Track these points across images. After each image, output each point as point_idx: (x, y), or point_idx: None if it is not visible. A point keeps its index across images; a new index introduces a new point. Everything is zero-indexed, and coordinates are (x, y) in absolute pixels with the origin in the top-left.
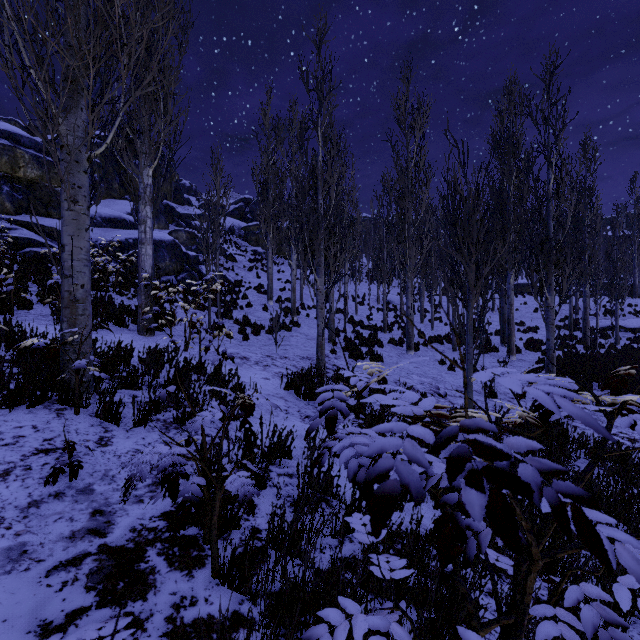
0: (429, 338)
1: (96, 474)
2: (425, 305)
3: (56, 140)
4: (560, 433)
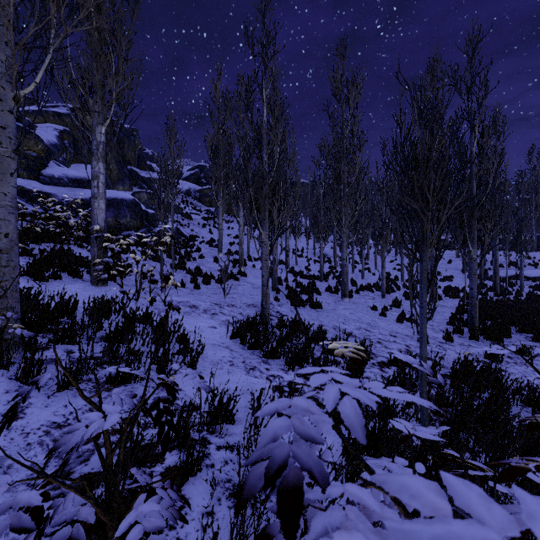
0: (361, 286)
1: None
2: (355, 257)
3: (30, 110)
4: (494, 379)
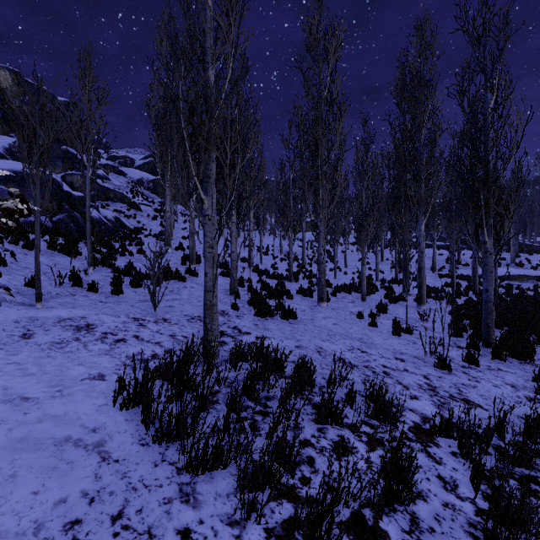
0: (337, 287)
1: None
2: None
3: None
4: None
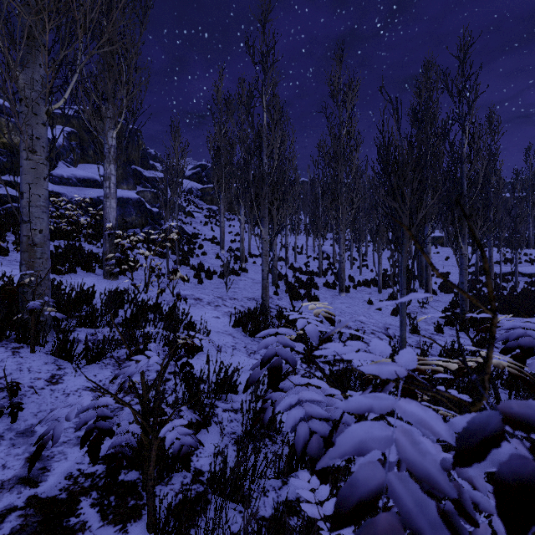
0: (358, 282)
1: (40, 414)
2: (353, 254)
3: None
4: (478, 365)
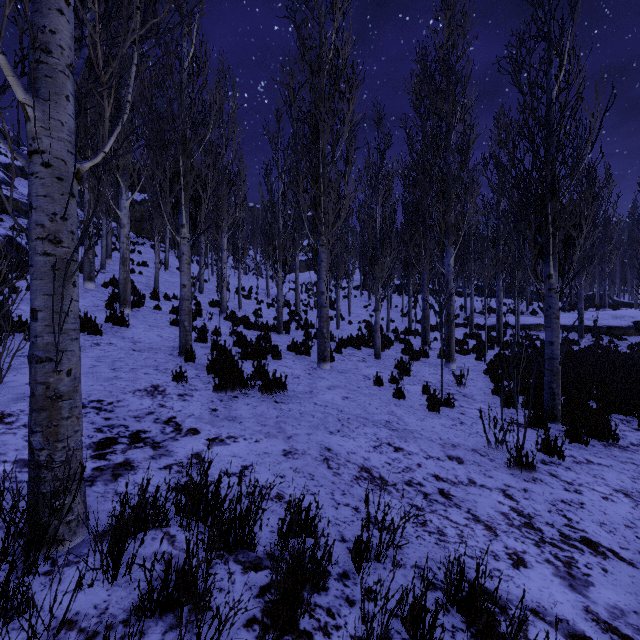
0: (342, 340)
1: None
2: None
3: None
4: None
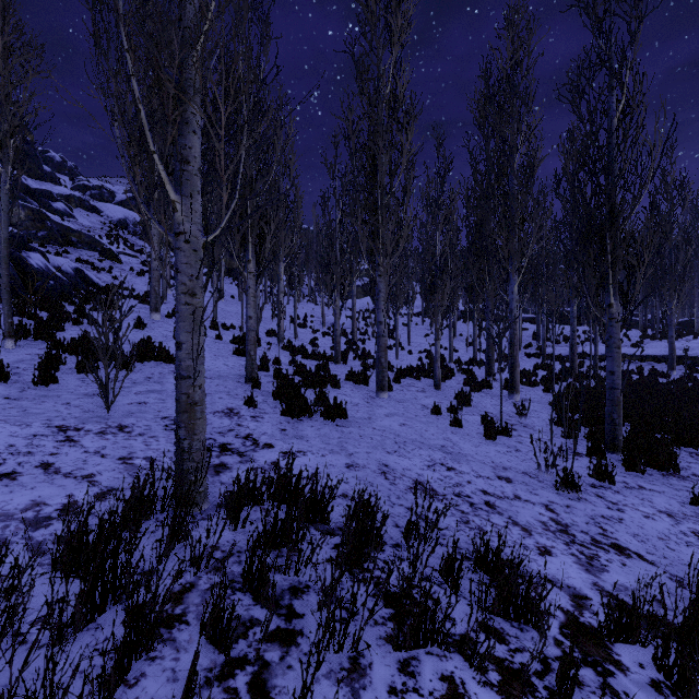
0: (401, 371)
1: None
2: None
3: None
4: None
